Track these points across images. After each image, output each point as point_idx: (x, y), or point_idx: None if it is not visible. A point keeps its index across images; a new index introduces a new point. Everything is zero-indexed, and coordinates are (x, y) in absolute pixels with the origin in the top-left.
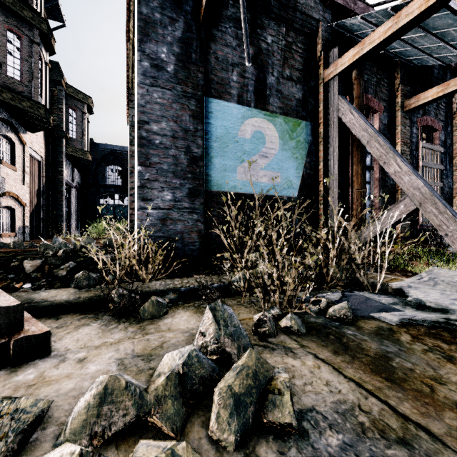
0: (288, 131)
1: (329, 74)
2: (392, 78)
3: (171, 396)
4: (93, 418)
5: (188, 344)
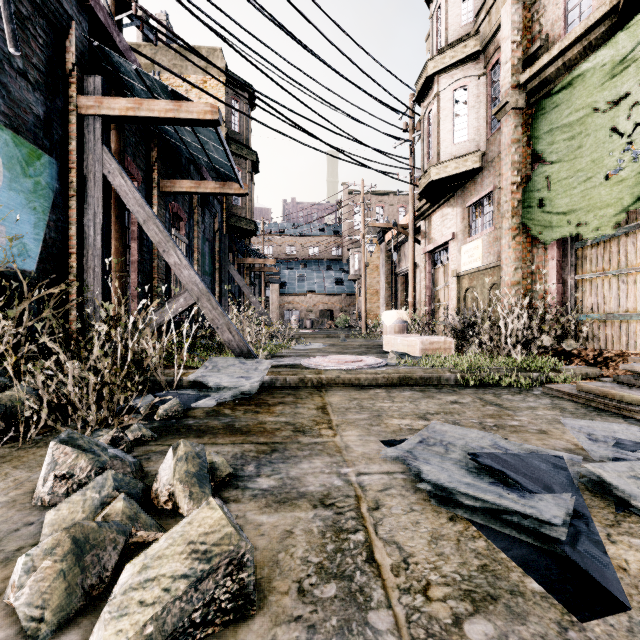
0: (21, 161)
1: (88, 107)
2: (150, 147)
3: (140, 511)
4: (78, 577)
5: (26, 509)
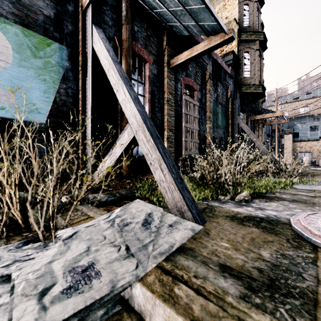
0: (31, 47)
1: (85, 2)
2: (161, 39)
3: None
4: None
5: None
